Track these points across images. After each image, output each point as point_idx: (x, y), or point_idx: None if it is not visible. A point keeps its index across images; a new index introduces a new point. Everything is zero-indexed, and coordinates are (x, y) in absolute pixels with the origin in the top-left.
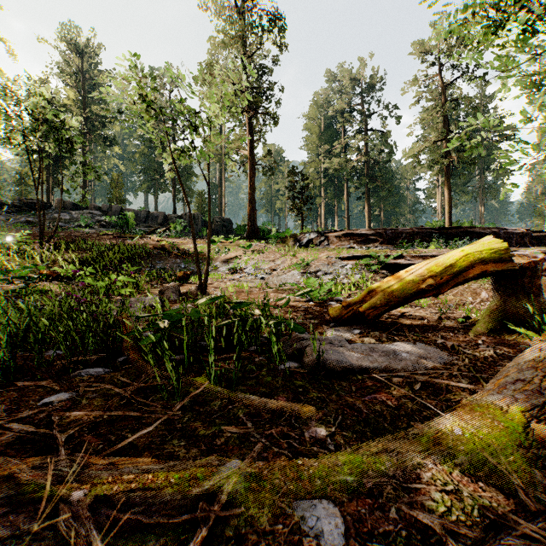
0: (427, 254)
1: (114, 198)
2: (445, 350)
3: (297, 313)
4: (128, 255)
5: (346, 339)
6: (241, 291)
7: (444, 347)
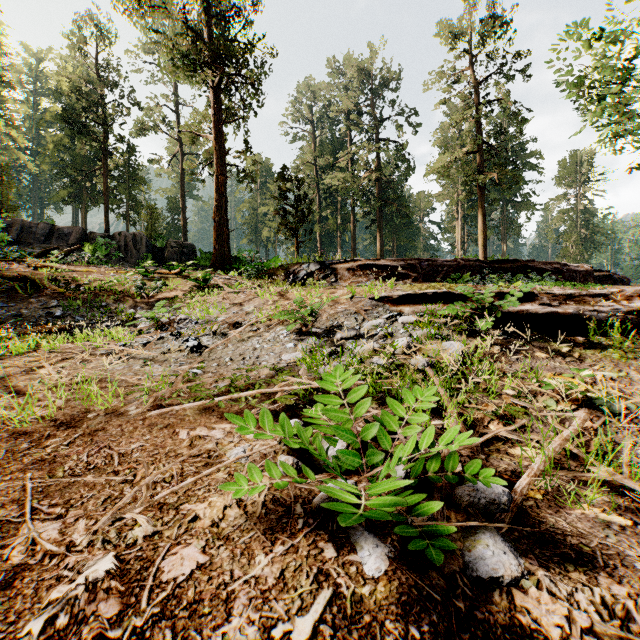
0: (585, 292)
1: None
2: None
3: None
4: None
5: None
6: (78, 413)
7: None
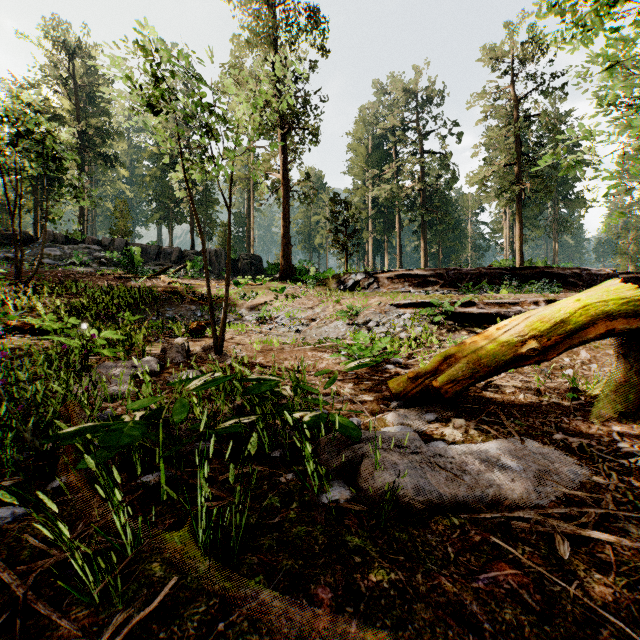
0: (505, 301)
1: (118, 230)
2: (572, 454)
3: (343, 383)
4: (130, 300)
5: (418, 431)
6: (270, 349)
7: (567, 448)
